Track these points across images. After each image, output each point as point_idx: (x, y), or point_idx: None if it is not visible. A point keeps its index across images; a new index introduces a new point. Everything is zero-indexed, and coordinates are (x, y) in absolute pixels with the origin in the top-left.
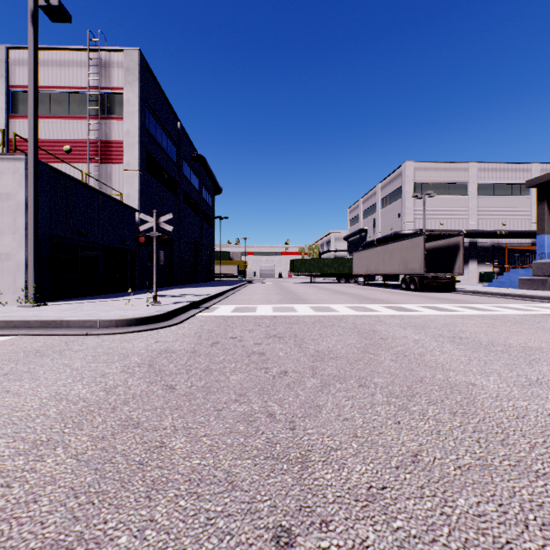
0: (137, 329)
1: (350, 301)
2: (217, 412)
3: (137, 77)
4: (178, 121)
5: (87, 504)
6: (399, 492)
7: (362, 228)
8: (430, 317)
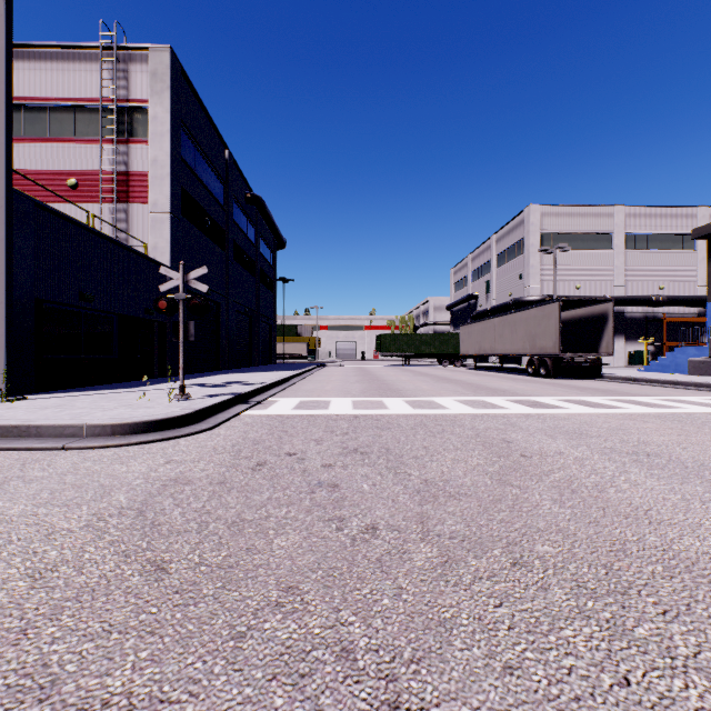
0: (143, 439)
1: (460, 392)
2: (234, 642)
3: (168, 85)
4: (226, 149)
5: None
6: None
7: (471, 293)
8: (583, 418)
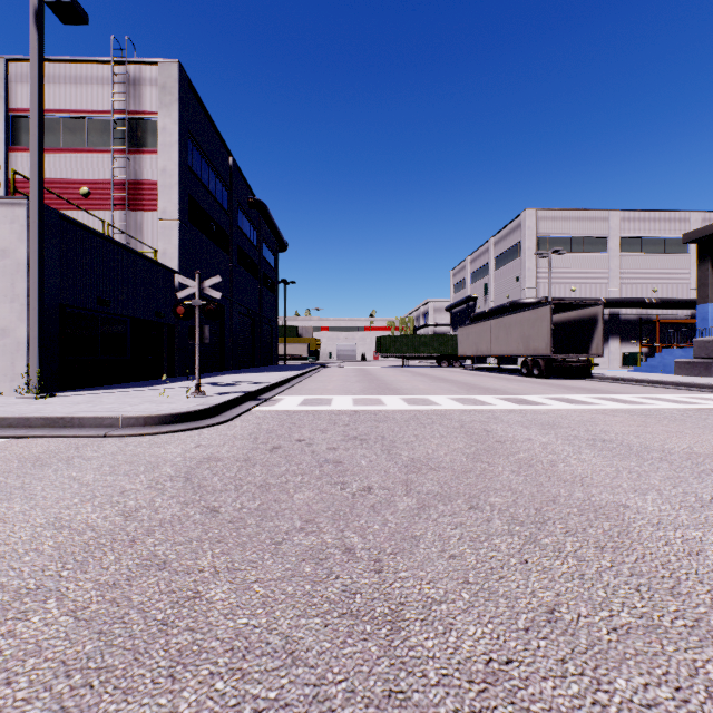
0: (172, 429)
1: (454, 390)
2: (275, 545)
3: (177, 98)
4: (230, 156)
5: (82, 687)
6: (531, 669)
7: (469, 295)
8: (560, 412)
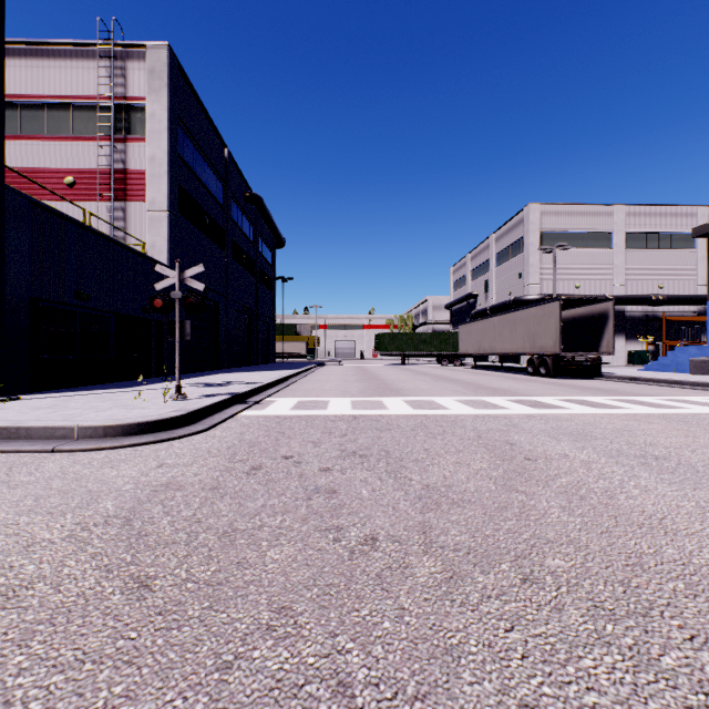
0: (136, 441)
1: (460, 391)
2: (220, 674)
3: (166, 83)
4: (224, 148)
5: None
6: None
7: (470, 292)
8: (586, 418)
